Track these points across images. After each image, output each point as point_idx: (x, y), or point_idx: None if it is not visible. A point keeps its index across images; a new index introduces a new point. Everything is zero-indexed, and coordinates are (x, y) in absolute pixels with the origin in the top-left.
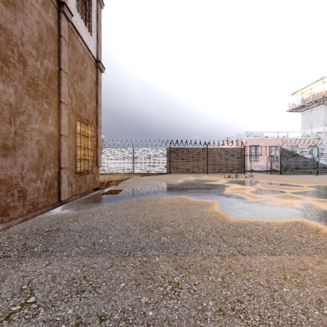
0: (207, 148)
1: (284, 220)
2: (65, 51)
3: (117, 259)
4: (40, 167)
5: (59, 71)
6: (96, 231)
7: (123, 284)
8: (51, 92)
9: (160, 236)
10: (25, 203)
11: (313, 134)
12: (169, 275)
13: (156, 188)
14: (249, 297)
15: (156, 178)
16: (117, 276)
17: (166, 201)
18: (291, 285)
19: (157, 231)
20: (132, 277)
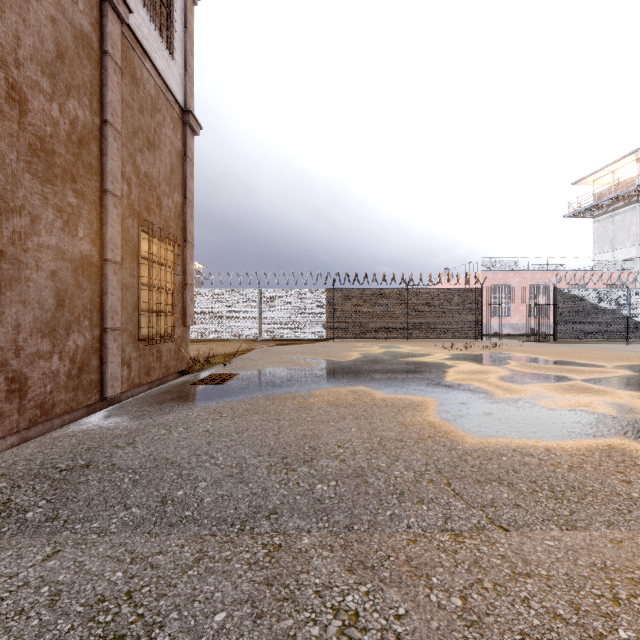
0: (408, 289)
1: (582, 444)
2: (114, 86)
3: (213, 541)
4: (59, 328)
5: (102, 127)
6: (171, 470)
7: (221, 615)
8: (85, 170)
9: (313, 482)
10: (25, 404)
11: (618, 262)
12: (334, 589)
13: (306, 371)
14: None
15: (305, 349)
16: (209, 592)
17: (327, 398)
18: (635, 619)
19: (307, 470)
20: (244, 595)
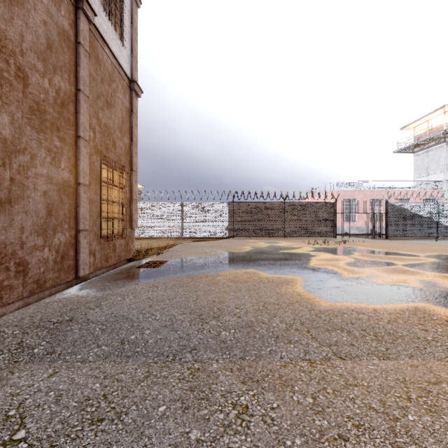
0: (285, 203)
1: (398, 306)
2: (84, 65)
3: (155, 366)
4: (49, 230)
5: (76, 94)
6: (126, 323)
7: (163, 408)
8: (65, 123)
9: (220, 330)
10: (27, 280)
11: (431, 184)
12: (233, 393)
13: (214, 259)
14: (357, 430)
15: (213, 244)
16: (155, 395)
17: (228, 277)
18: (419, 409)
19: (215, 323)
20: (176, 396)
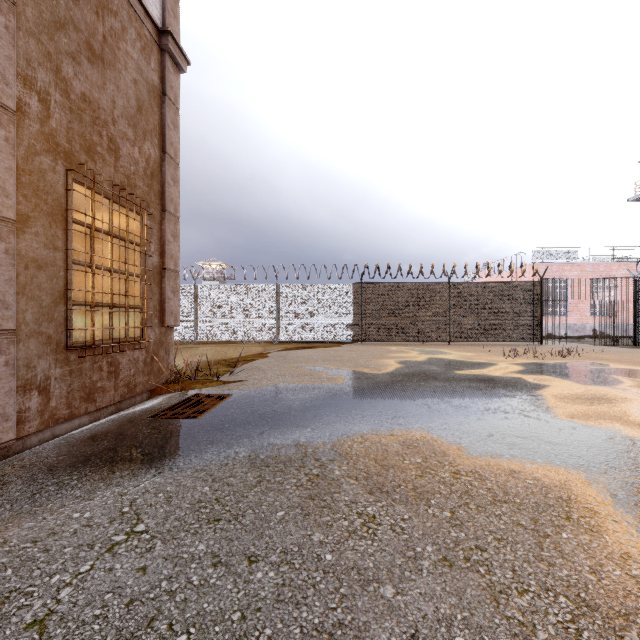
0: (450, 283)
1: None
2: None
3: None
4: None
5: None
6: None
7: None
8: None
9: None
10: None
11: None
12: None
13: (327, 392)
14: None
15: (328, 354)
16: None
17: (364, 464)
18: None
19: None
20: None
